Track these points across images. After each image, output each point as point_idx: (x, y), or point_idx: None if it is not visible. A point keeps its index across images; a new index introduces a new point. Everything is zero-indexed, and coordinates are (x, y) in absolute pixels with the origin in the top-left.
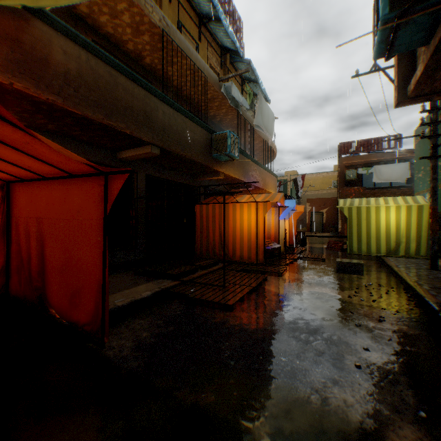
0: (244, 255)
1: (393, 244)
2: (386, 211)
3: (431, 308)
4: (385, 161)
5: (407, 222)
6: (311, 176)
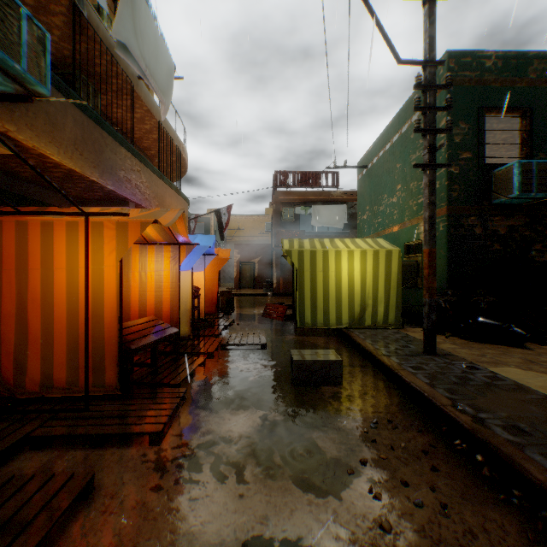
0: (58, 376)
1: (358, 310)
2: (350, 258)
3: None
4: (324, 202)
5: (375, 276)
6: (240, 218)
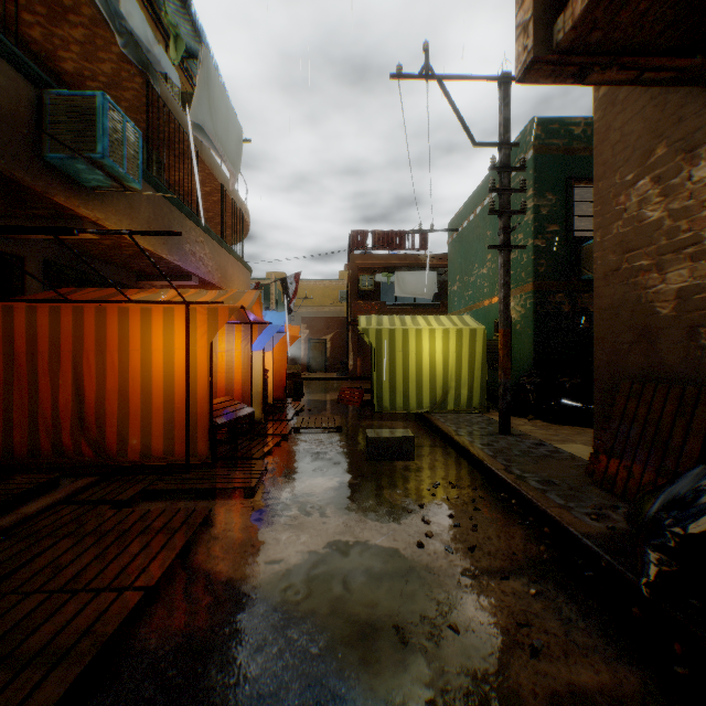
0: (156, 447)
1: (440, 392)
2: (432, 337)
3: (606, 563)
4: (410, 267)
5: (459, 356)
6: (307, 284)
